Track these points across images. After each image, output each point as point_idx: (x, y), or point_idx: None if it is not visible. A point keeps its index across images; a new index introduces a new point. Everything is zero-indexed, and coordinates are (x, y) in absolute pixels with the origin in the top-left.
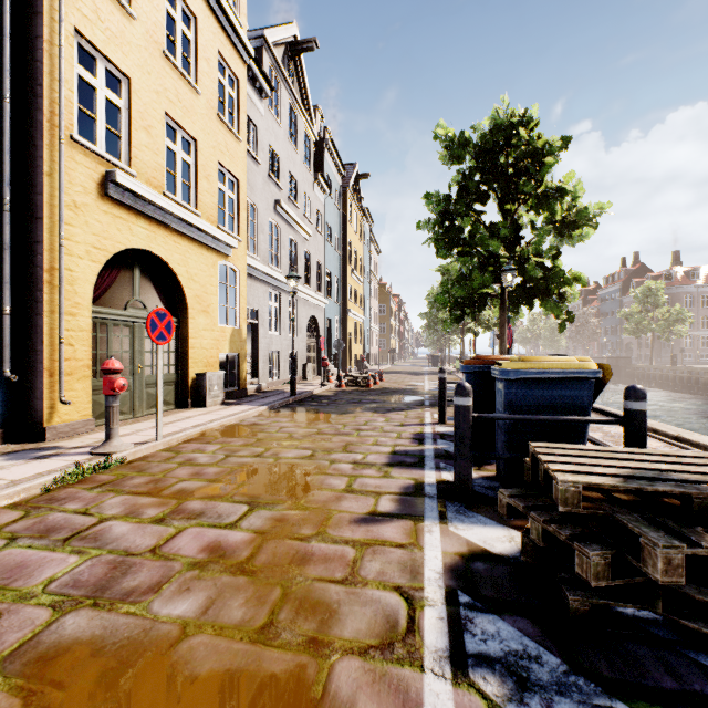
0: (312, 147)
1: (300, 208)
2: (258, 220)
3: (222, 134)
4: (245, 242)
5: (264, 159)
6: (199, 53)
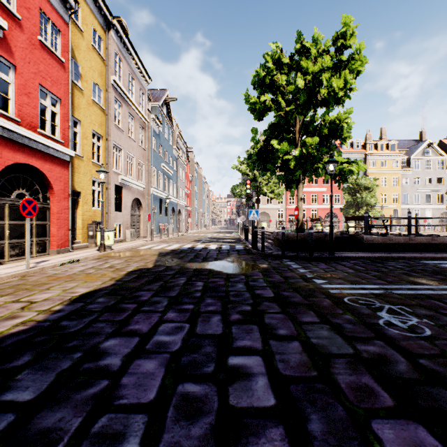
0: (444, 161)
1: (433, 184)
2: (408, 196)
3: (393, 189)
4: (400, 204)
5: (411, 182)
6: (387, 181)
